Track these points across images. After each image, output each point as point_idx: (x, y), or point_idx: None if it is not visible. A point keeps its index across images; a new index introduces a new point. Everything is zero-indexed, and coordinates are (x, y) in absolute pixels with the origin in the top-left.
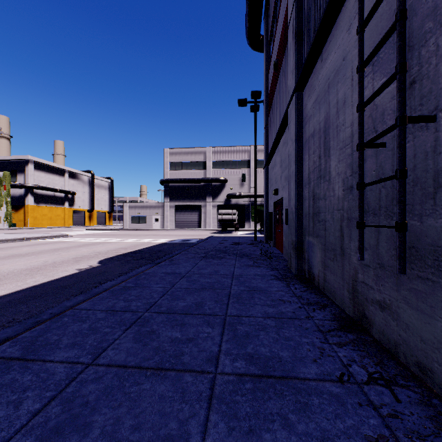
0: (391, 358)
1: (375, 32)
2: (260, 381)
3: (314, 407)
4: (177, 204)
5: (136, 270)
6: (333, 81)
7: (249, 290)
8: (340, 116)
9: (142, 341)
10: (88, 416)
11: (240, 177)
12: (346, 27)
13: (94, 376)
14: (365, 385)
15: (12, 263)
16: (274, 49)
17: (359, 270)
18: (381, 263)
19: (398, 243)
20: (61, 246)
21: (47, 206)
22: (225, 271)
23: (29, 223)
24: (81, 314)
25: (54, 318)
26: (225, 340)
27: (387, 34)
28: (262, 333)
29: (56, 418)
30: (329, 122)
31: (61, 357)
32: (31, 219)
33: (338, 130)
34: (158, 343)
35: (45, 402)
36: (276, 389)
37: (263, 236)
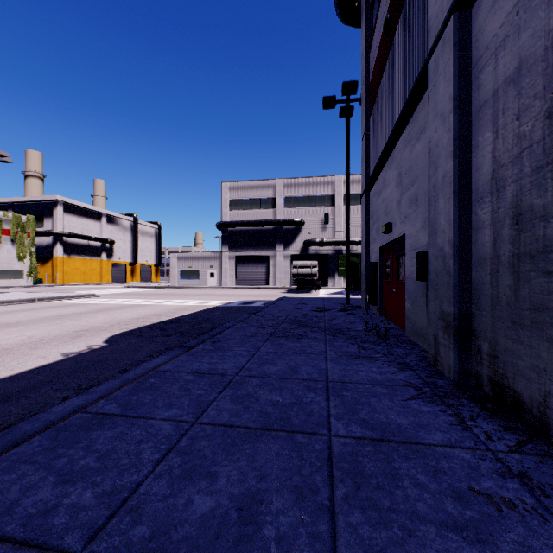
0: None
1: None
2: None
3: None
4: (239, 254)
5: (145, 364)
6: None
7: (375, 439)
8: None
9: None
10: None
11: (322, 217)
12: None
13: None
14: None
15: None
16: (382, 4)
17: None
18: None
19: None
20: (74, 311)
21: (80, 258)
22: (310, 369)
23: (58, 279)
24: None
25: None
26: None
27: None
28: None
29: None
30: None
31: None
32: (60, 274)
33: None
34: None
35: None
36: None
37: (357, 297)
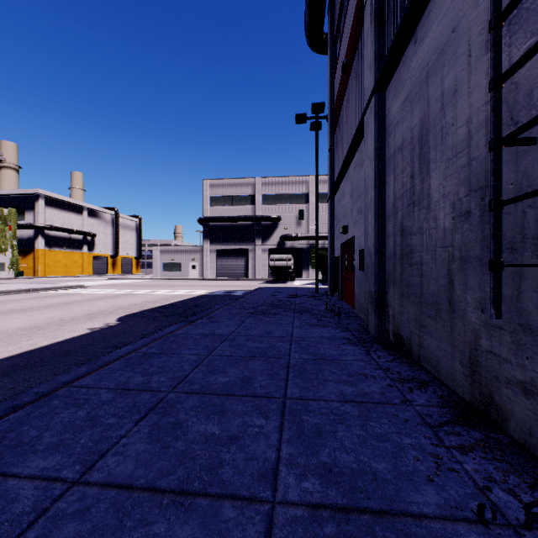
0: None
1: None
2: (347, 520)
3: None
4: (219, 247)
5: (163, 330)
6: (435, 65)
7: (315, 359)
8: (447, 113)
9: (161, 440)
10: None
11: (297, 214)
12: None
13: (77, 506)
14: (526, 531)
15: (7, 320)
16: (342, 47)
17: (482, 333)
18: (526, 324)
19: None
20: (74, 299)
21: (61, 251)
22: (281, 331)
23: (39, 271)
24: (79, 394)
25: (40, 400)
26: (286, 439)
27: None
28: (340, 428)
29: None
30: (429, 125)
31: (33, 468)
32: (42, 266)
33: (444, 134)
34: (185, 444)
35: None
36: (376, 536)
37: (326, 287)
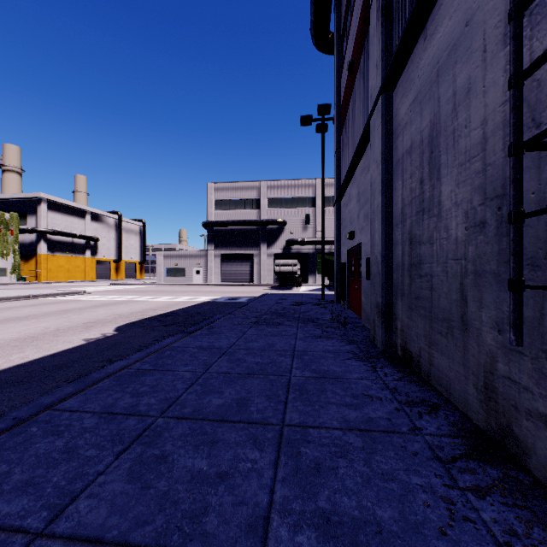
0: None
1: None
2: None
3: None
4: (224, 252)
5: (160, 343)
6: (446, 63)
7: (318, 377)
8: (459, 114)
9: (142, 478)
10: None
11: (303, 218)
12: None
13: None
14: None
15: (2, 330)
16: (348, 46)
17: (499, 357)
18: None
19: None
20: (74, 307)
21: (64, 256)
22: (283, 344)
23: (42, 276)
24: (61, 420)
25: (17, 426)
26: (281, 477)
27: None
28: (342, 464)
29: None
30: (439, 127)
31: None
32: (44, 271)
33: (456, 137)
34: (168, 484)
35: None
36: None
37: (332, 293)
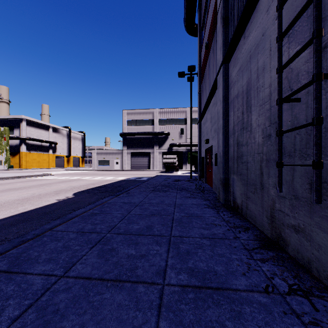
0: (306, 272)
1: (290, 10)
2: (200, 292)
3: (246, 315)
4: (132, 151)
5: (101, 200)
6: (254, 53)
7: (188, 216)
8: (259, 80)
9: (104, 257)
10: (58, 322)
11: (179, 131)
12: (265, 10)
13: (64, 287)
14: (287, 296)
15: (8, 195)
16: (205, 33)
17: (276, 200)
18: (296, 195)
19: (314, 178)
20: (46, 182)
21: (36, 153)
22: (169, 201)
23: (23, 165)
24: (57, 235)
25: (36, 237)
26: (170, 256)
27: (304, 7)
28: (199, 251)
29: (31, 324)
30: (251, 85)
31: (39, 270)
32: (24, 162)
33: (258, 91)
34: (117, 259)
35: (23, 309)
36: (214, 298)
37: (197, 175)
